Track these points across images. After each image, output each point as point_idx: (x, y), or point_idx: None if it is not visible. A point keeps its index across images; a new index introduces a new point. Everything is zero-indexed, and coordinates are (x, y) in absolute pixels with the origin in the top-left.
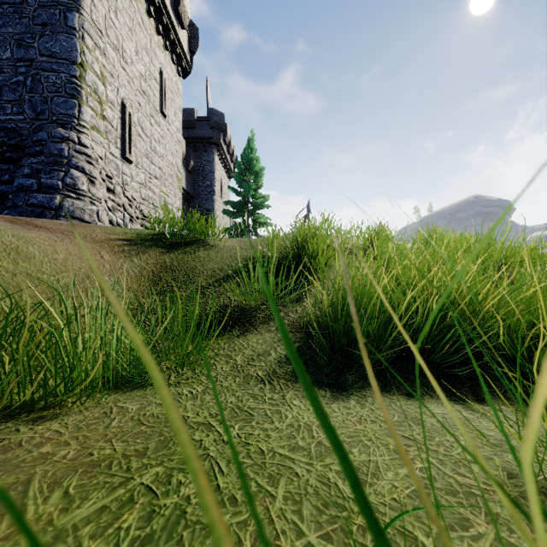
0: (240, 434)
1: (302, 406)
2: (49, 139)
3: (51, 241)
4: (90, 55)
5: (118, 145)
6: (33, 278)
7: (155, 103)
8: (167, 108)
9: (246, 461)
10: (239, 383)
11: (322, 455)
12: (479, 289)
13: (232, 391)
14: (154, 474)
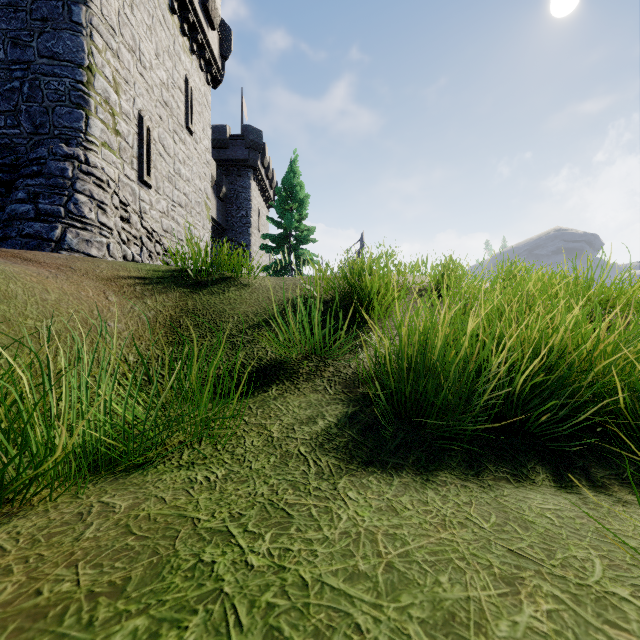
0: (272, 550)
1: (360, 500)
2: (50, 157)
3: (41, 277)
4: (100, 57)
5: (134, 166)
6: (13, 323)
7: (179, 117)
8: (193, 124)
9: (279, 601)
10: (275, 464)
11: (395, 589)
12: (586, 337)
13: (264, 477)
14: (130, 633)
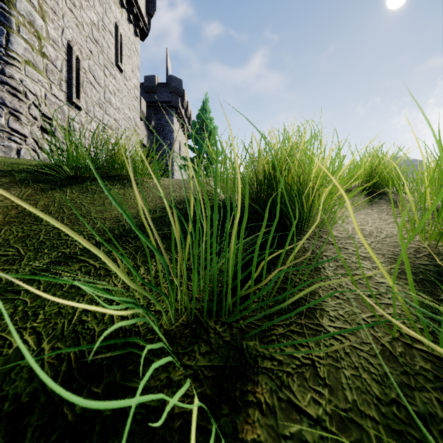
0: None
1: None
2: None
3: None
4: None
5: (63, 88)
6: None
7: (109, 55)
8: (123, 64)
9: None
10: None
11: None
12: None
13: None
14: None
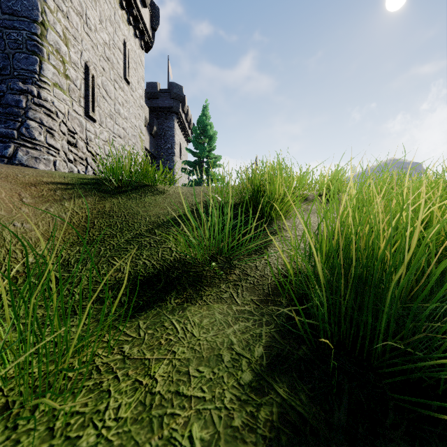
0: None
1: None
2: (8, 91)
3: None
4: (51, 16)
5: (81, 104)
6: None
7: (118, 70)
8: (130, 76)
9: None
10: None
11: None
12: None
13: None
14: None
